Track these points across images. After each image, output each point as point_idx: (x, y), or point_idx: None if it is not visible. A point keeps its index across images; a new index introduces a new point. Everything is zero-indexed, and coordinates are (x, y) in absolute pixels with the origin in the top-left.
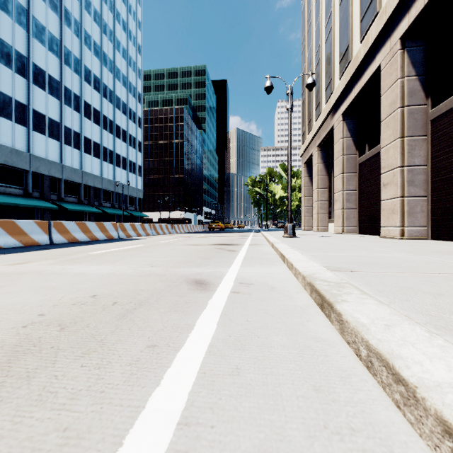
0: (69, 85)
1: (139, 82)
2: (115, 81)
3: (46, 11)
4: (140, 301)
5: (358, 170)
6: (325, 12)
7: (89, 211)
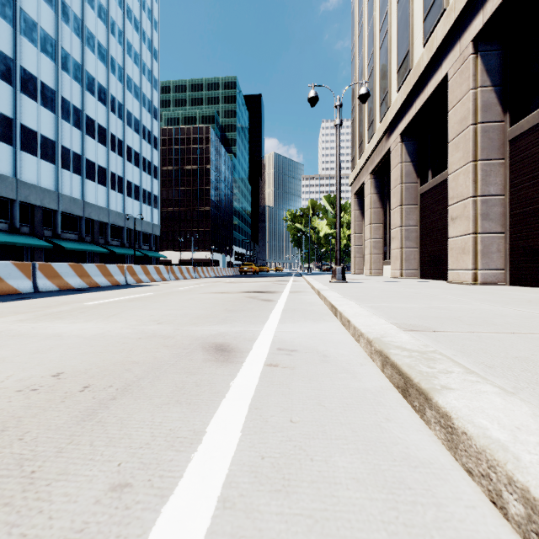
0: (67, 95)
1: (155, 94)
2: (126, 92)
3: (38, 3)
4: (126, 384)
5: (419, 201)
6: (379, 12)
7: (92, 251)
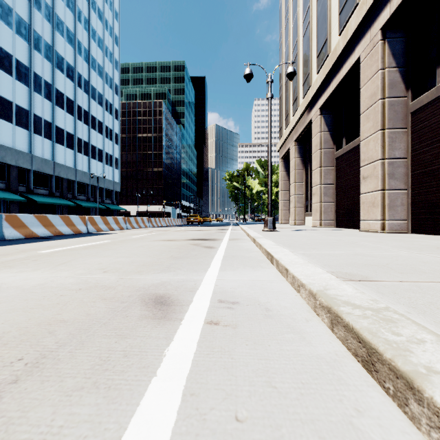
0: (39, 71)
1: (115, 73)
2: (90, 71)
3: None
4: (40, 355)
5: (335, 164)
6: (302, 7)
7: (61, 204)
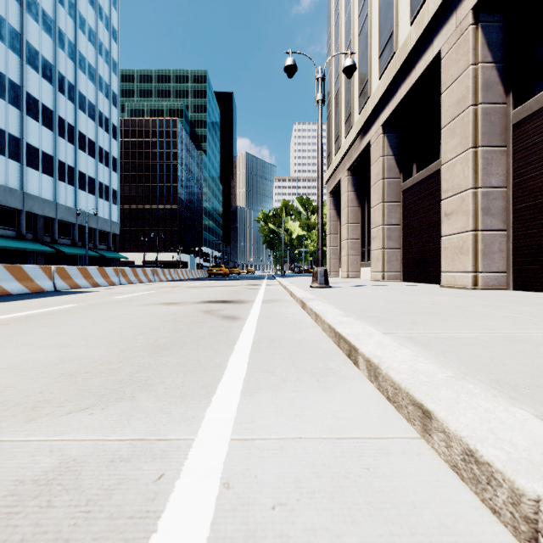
0: (0, 66)
1: (113, 78)
2: (78, 72)
3: None
4: None
5: (402, 198)
6: None
7: (34, 250)
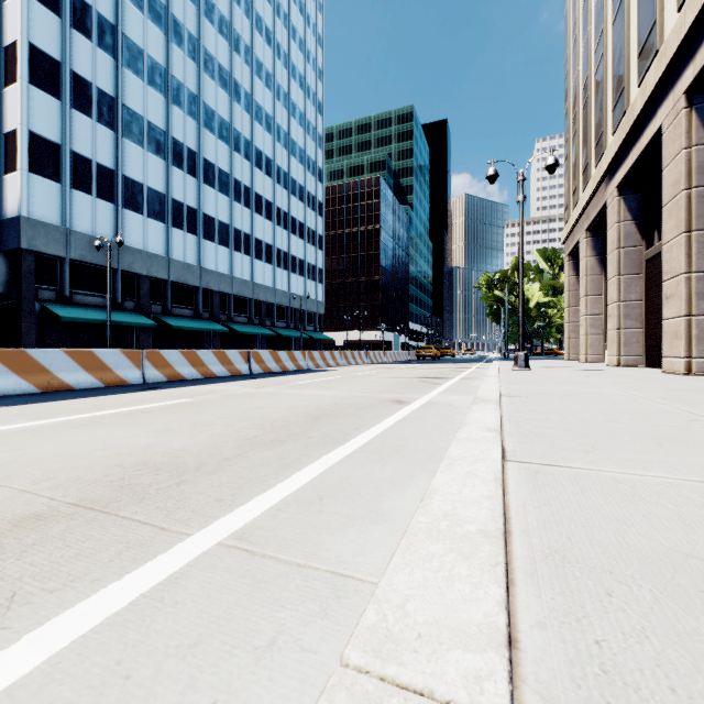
0: (238, 176)
1: (319, 153)
2: (290, 159)
3: (216, 92)
4: (364, 406)
5: (645, 269)
6: (594, 28)
7: (261, 334)
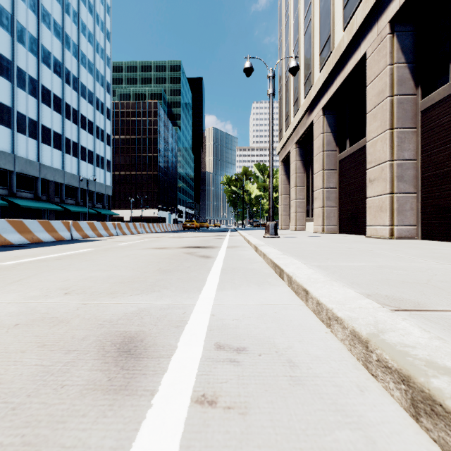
0: (22, 65)
1: (107, 71)
2: (80, 67)
3: None
4: None
5: (338, 167)
6: (304, 3)
7: (48, 209)
